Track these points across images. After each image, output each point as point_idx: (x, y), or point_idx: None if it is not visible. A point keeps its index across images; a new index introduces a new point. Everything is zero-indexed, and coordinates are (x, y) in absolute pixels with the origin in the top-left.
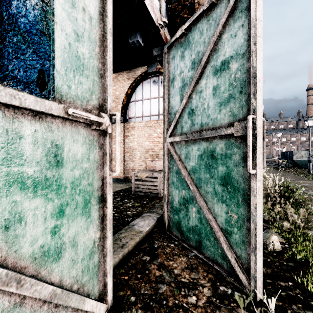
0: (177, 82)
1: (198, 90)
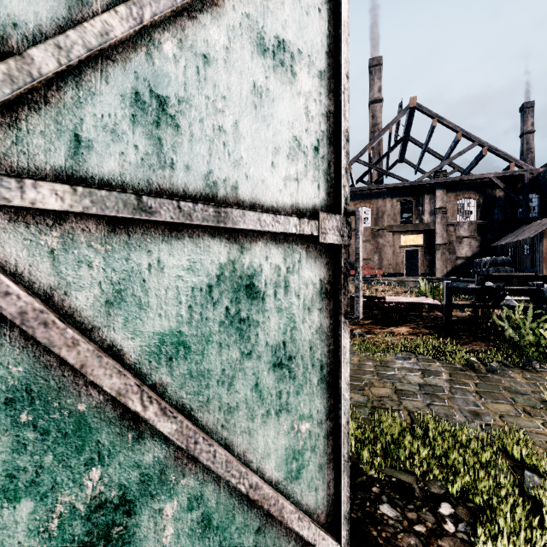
0: None
1: (195, 45)
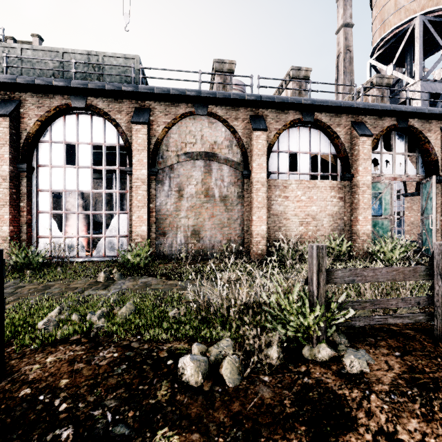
0: (424, 197)
1: (427, 203)
